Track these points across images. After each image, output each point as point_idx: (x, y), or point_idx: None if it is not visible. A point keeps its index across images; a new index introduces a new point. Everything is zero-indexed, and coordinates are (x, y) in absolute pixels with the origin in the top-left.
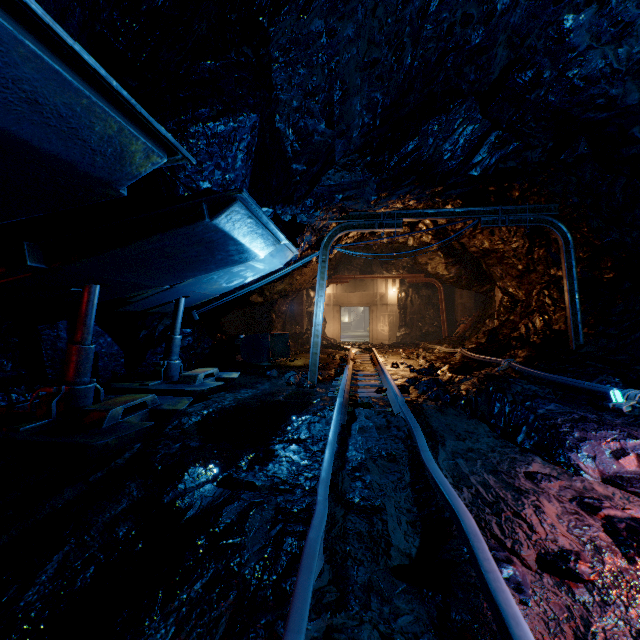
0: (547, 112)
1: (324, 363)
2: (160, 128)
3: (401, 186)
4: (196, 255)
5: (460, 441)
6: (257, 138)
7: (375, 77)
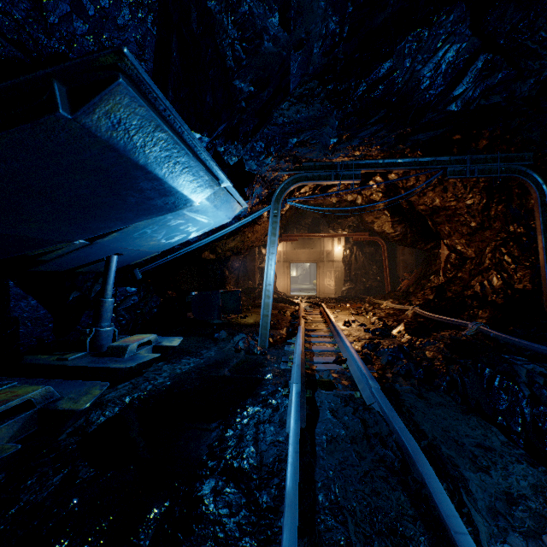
0: None
1: (275, 320)
2: None
3: (366, 124)
4: (91, 194)
5: (483, 473)
6: None
7: None
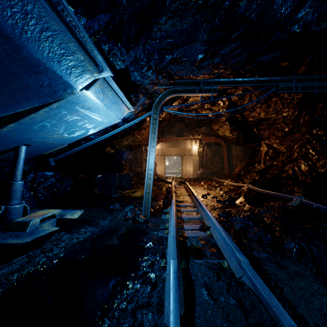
0: None
1: (155, 194)
2: None
3: (228, 41)
4: None
5: None
6: None
7: None
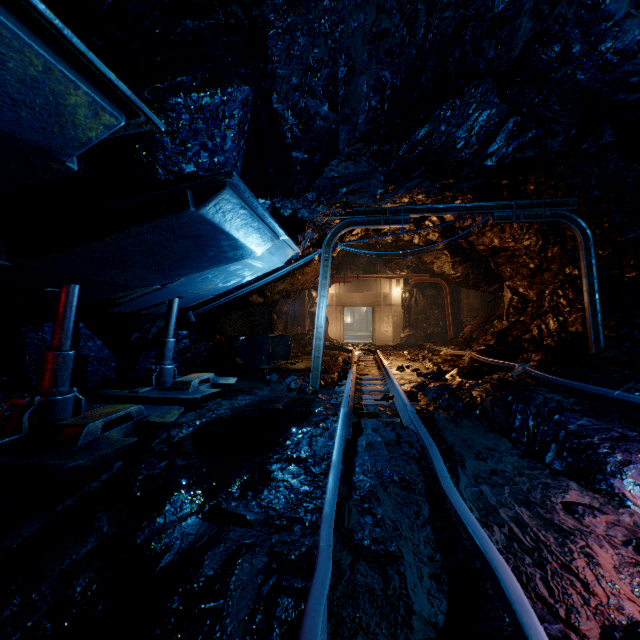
0: (574, 93)
1: (326, 366)
2: (107, 71)
3: (410, 178)
4: (184, 251)
5: (481, 461)
6: (250, 115)
7: (384, 52)
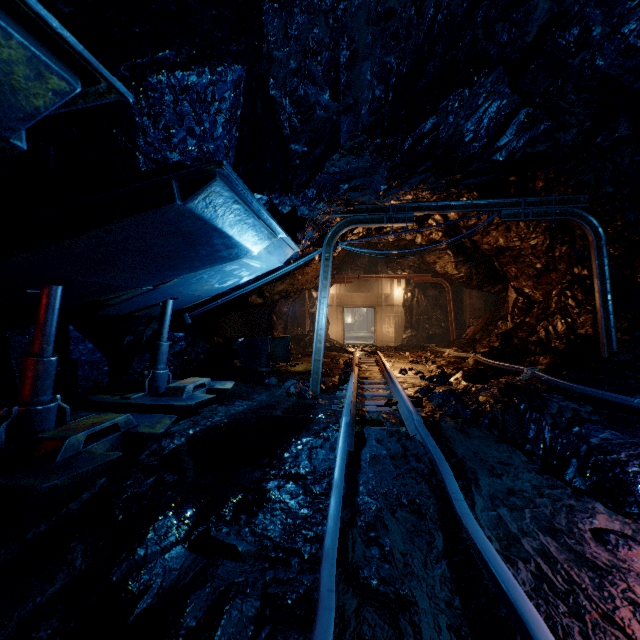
0: (593, 80)
1: (327, 368)
2: (45, 14)
3: (415, 173)
4: (174, 250)
5: (496, 478)
6: (243, 99)
7: (389, 35)
